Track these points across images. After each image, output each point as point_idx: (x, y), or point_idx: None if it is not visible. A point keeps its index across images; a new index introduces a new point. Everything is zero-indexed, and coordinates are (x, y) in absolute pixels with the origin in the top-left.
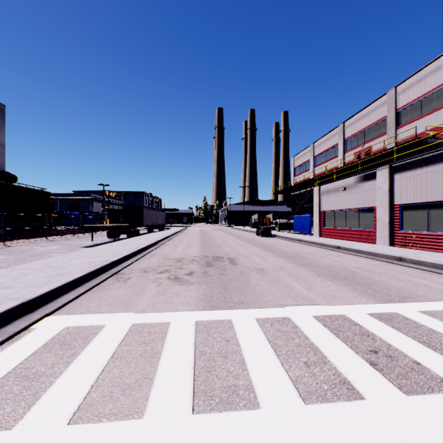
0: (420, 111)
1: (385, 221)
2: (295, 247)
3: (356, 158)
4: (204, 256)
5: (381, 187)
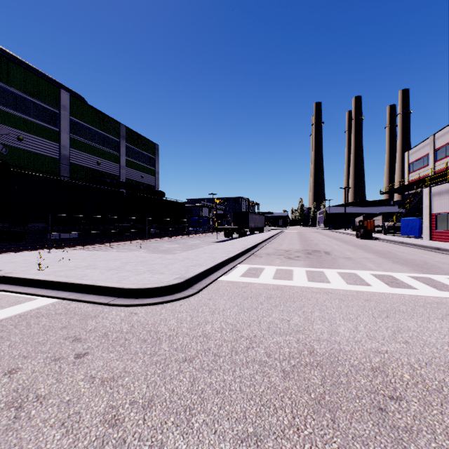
0: None
1: None
2: (392, 247)
3: None
4: (305, 249)
5: None
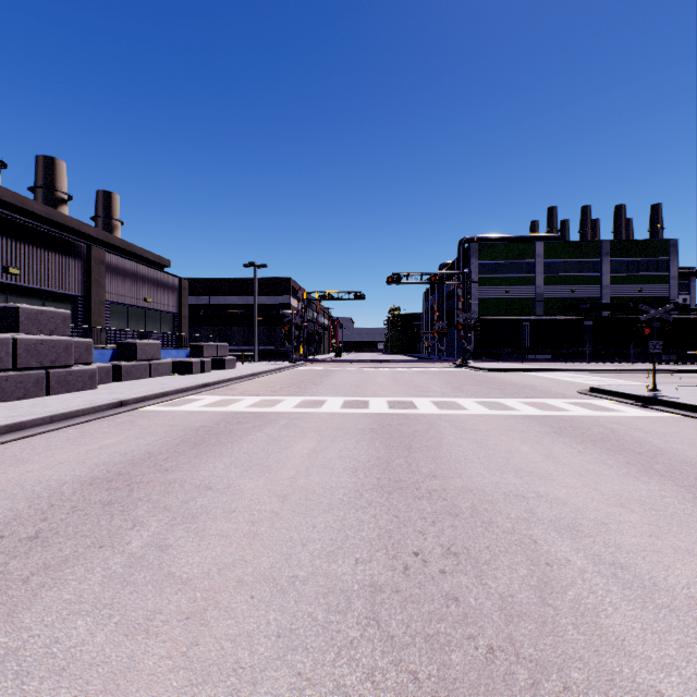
0: None
1: None
2: None
3: None
4: None
5: None
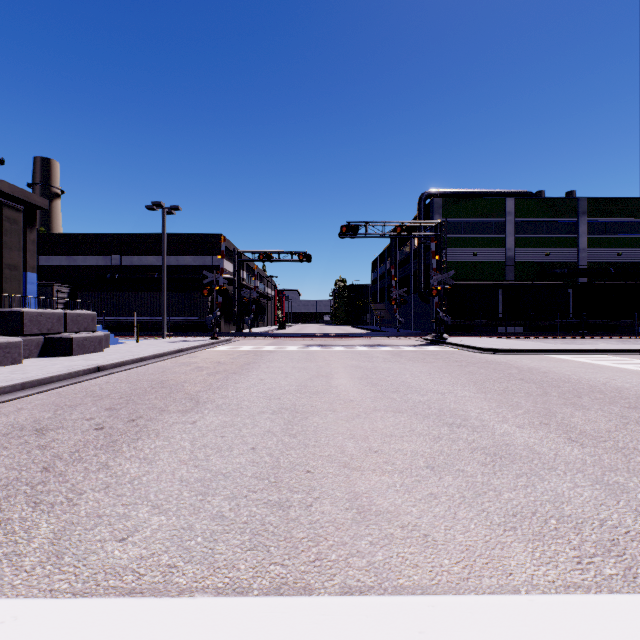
0: None
1: None
2: None
3: None
4: None
5: None
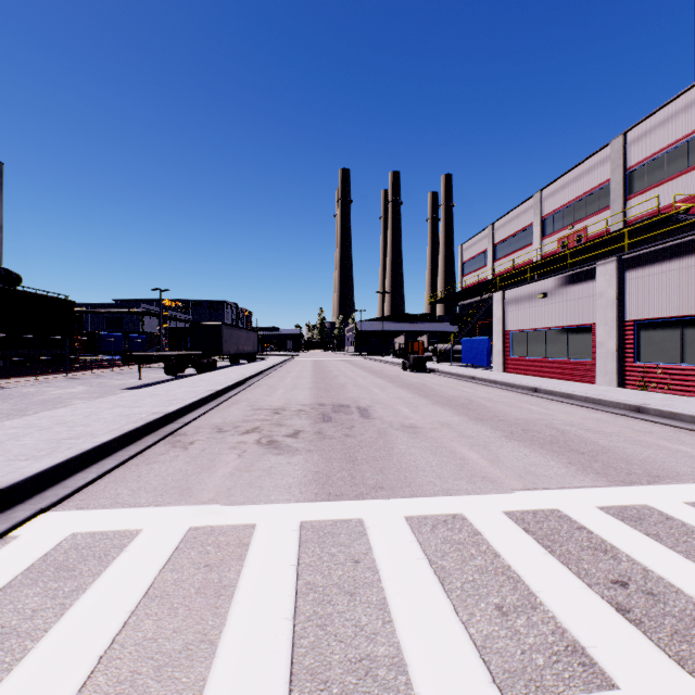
0: (664, 171)
1: (611, 347)
2: (466, 389)
3: (560, 246)
4: (318, 404)
5: (604, 293)
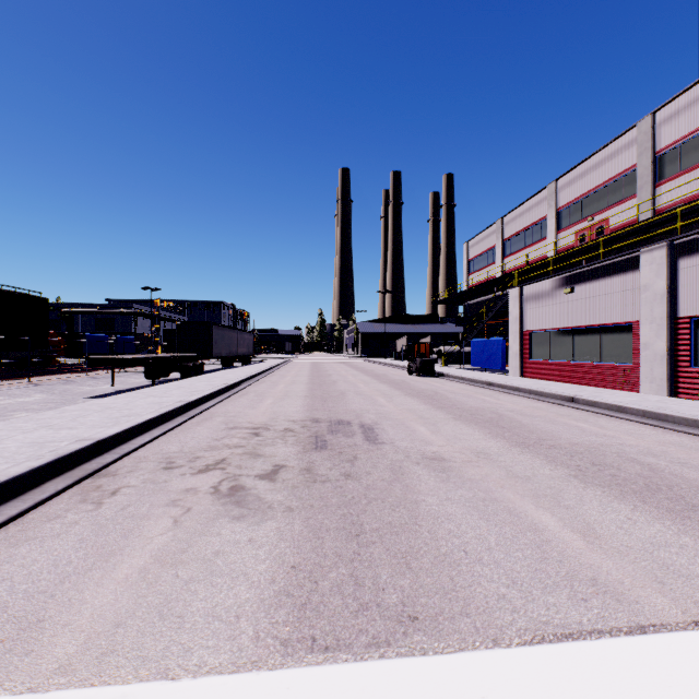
0: None
1: (660, 348)
2: (487, 398)
3: (578, 240)
4: (312, 420)
5: (651, 285)
